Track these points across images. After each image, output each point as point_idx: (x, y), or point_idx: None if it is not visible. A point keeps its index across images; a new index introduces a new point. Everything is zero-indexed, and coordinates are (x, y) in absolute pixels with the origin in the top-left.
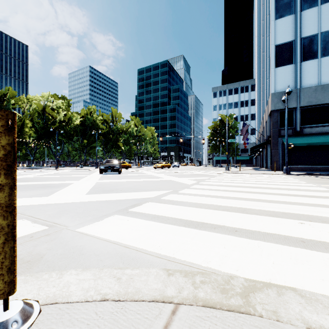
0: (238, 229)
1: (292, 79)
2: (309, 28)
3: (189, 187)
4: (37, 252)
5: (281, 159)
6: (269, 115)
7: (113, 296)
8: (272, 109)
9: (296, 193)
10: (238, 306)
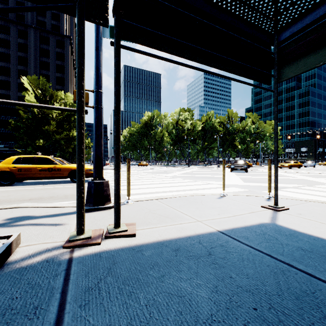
0: None
1: None
2: None
3: (325, 184)
4: (255, 193)
5: None
6: None
7: (292, 199)
8: None
9: None
10: None
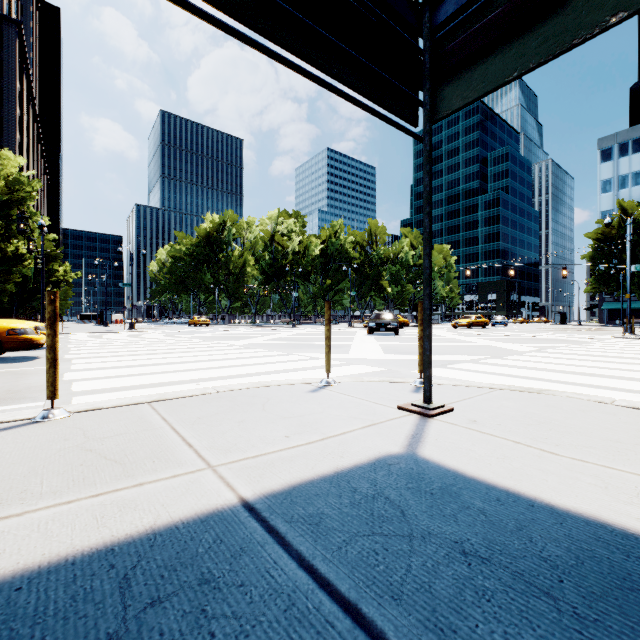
0: (564, 382)
1: None
2: None
3: (522, 354)
4: (398, 376)
5: None
6: None
7: (463, 385)
8: None
9: None
10: (532, 391)
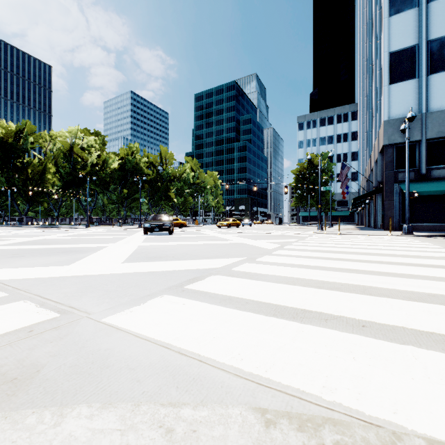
0: (366, 323)
1: (414, 100)
2: (439, 26)
3: (271, 253)
4: (32, 360)
5: (398, 214)
6: (380, 152)
7: None
8: (385, 144)
9: (436, 263)
10: None
